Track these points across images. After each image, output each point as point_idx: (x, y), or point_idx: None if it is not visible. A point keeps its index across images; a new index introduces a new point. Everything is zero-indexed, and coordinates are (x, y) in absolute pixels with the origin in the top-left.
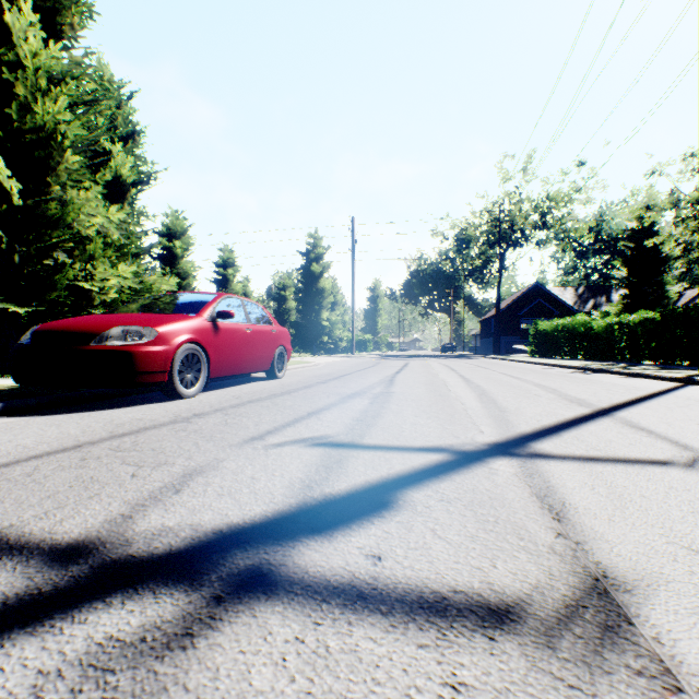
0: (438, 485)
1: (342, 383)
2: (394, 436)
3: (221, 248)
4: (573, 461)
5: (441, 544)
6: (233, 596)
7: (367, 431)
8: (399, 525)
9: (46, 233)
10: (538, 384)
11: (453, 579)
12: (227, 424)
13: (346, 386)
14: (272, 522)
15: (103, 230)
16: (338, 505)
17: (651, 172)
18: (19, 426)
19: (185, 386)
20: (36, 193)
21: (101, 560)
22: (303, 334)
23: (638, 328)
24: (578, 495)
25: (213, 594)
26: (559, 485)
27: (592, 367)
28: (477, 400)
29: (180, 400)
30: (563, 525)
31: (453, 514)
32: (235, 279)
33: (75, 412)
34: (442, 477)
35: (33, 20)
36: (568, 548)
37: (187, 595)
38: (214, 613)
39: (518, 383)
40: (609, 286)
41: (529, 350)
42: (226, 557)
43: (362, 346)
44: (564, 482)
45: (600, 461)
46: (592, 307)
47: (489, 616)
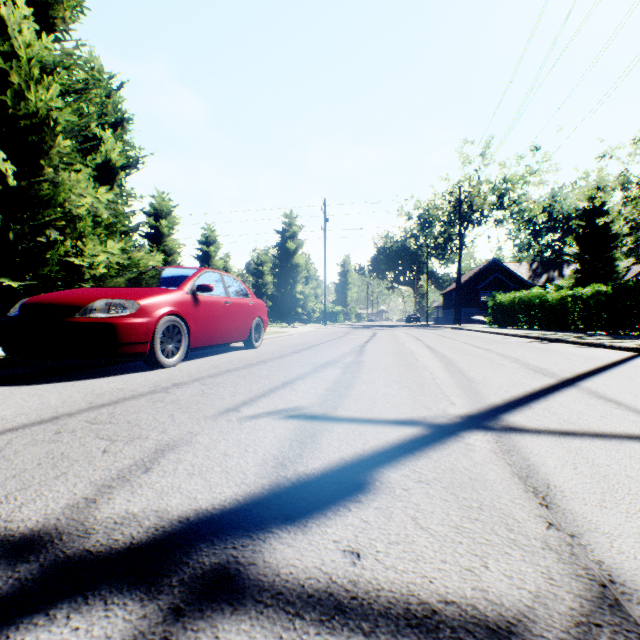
0: (415, 463)
1: (315, 353)
2: (367, 407)
3: (203, 227)
4: (549, 435)
5: (425, 537)
6: (193, 608)
7: (340, 403)
8: (377, 513)
9: (38, 212)
10: (501, 354)
11: (442, 584)
12: (204, 394)
13: (319, 355)
14: (242, 508)
15: (92, 210)
16: (312, 486)
17: (602, 155)
18: (2, 396)
19: (166, 356)
20: (30, 175)
21: (53, 557)
22: (279, 306)
23: (590, 300)
24: (561, 475)
25: (171, 605)
26: (540, 463)
27: (549, 337)
28: (445, 369)
29: (161, 369)
30: (552, 513)
31: (434, 499)
32: (216, 255)
33: (60, 381)
34: (419, 454)
35: (26, 13)
36: (564, 543)
37: (142, 606)
38: (170, 632)
39: (481, 353)
40: (561, 262)
41: (487, 320)
42: (190, 553)
43: (333, 317)
44: (544, 459)
45: (576, 436)
46: (545, 281)
47: (489, 639)
